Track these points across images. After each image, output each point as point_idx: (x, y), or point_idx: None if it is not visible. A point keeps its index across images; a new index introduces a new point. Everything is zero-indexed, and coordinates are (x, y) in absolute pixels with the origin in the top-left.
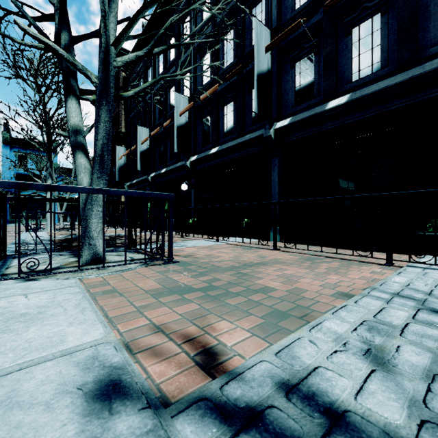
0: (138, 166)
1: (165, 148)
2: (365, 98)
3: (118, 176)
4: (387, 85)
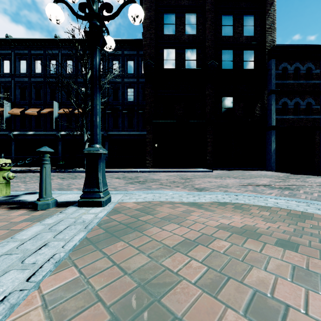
0: None
1: None
2: (36, 134)
3: None
4: (40, 133)
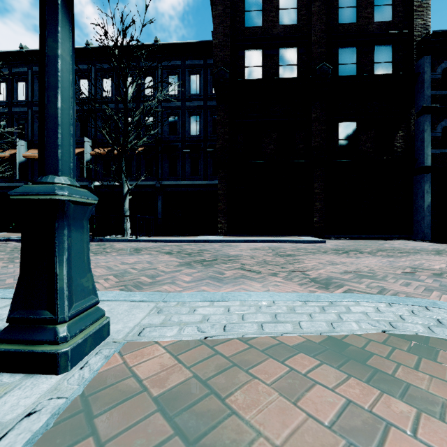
0: None
1: None
2: None
3: None
4: None
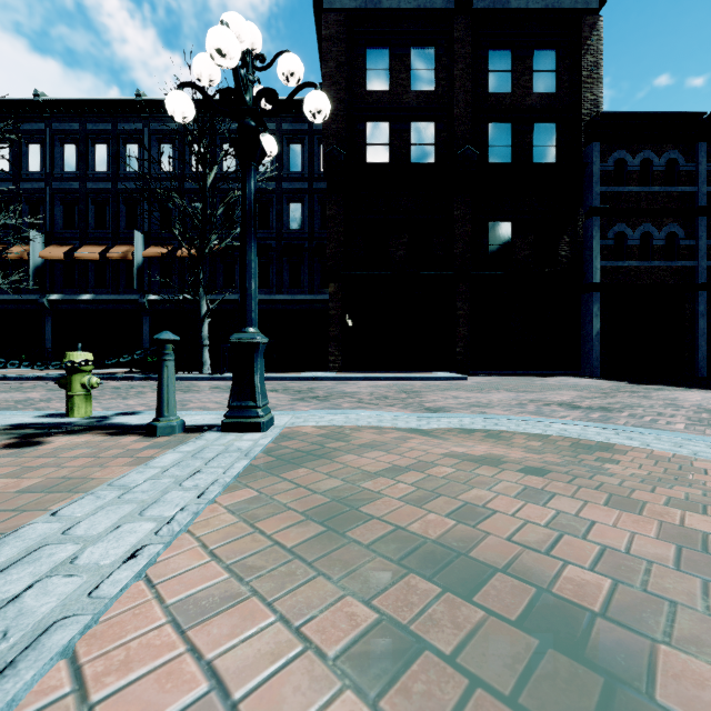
0: None
1: None
2: (98, 301)
3: None
4: (106, 298)
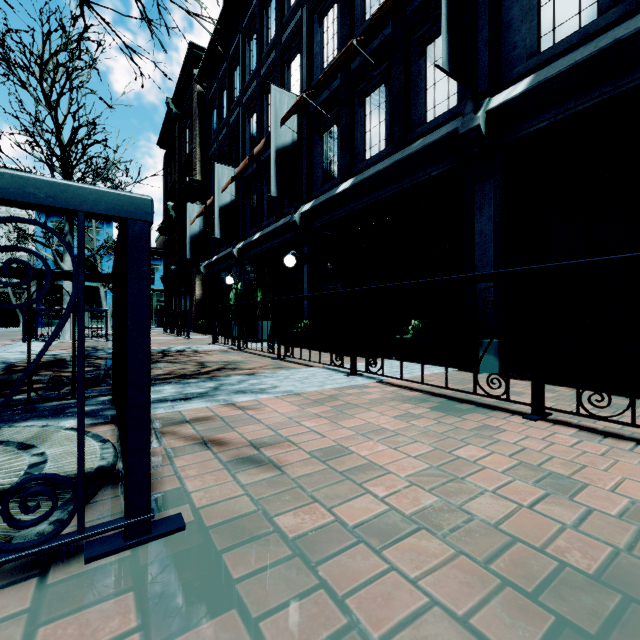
0: (216, 231)
1: (259, 198)
2: None
3: (189, 251)
4: None
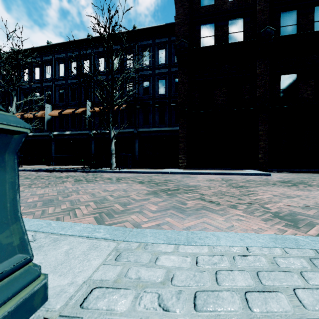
0: None
1: None
2: (72, 134)
3: None
4: (75, 133)
